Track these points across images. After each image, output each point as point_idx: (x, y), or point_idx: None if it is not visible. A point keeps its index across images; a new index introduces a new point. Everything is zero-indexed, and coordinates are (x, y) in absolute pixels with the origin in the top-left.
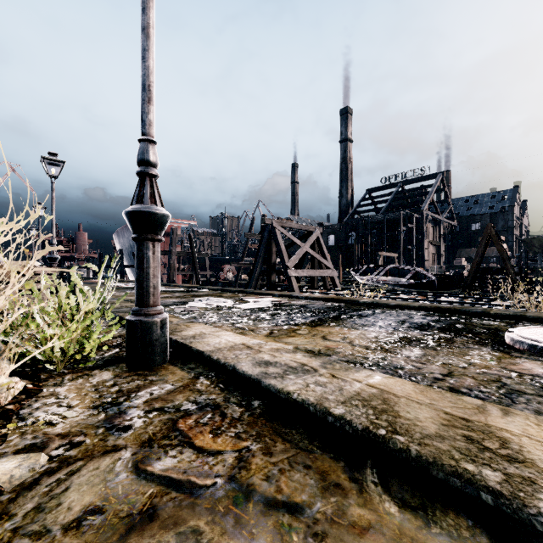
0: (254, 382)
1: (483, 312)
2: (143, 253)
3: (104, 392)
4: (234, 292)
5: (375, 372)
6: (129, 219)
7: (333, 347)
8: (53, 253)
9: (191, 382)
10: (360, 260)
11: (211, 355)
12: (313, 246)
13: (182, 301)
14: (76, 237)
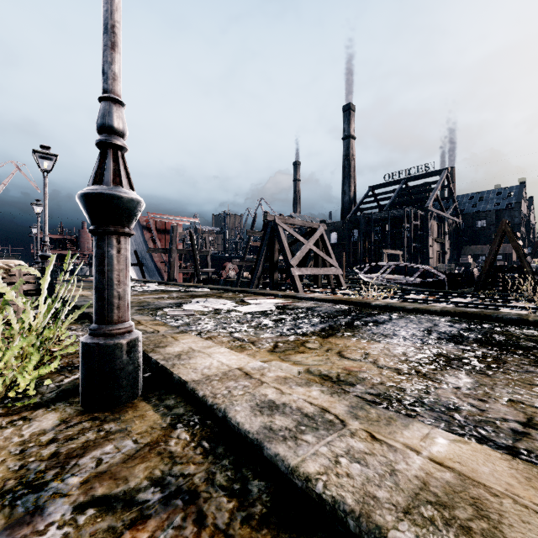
0: (253, 445)
1: (519, 319)
2: (104, 251)
3: (31, 457)
4: (235, 292)
5: (433, 429)
6: (83, 204)
7: (354, 370)
8: (45, 251)
9: (163, 435)
10: (363, 258)
11: (196, 389)
12: (317, 243)
13: (179, 303)
14: (80, 235)
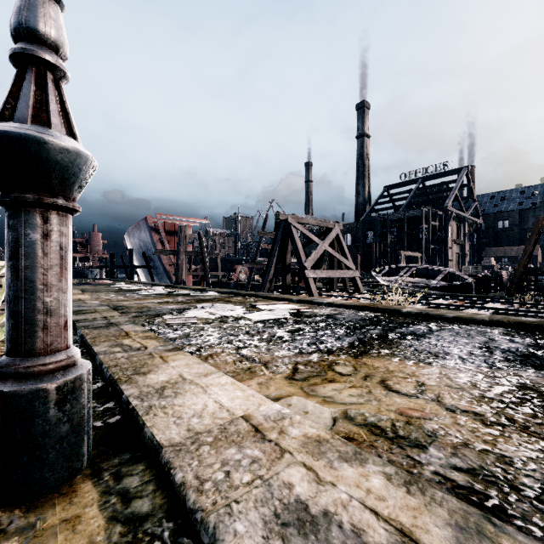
0: None
1: None
2: (18, 234)
3: None
4: (245, 296)
5: None
6: None
7: (413, 415)
8: None
9: None
10: (378, 260)
11: (172, 466)
12: (332, 244)
13: (182, 308)
14: (91, 237)
